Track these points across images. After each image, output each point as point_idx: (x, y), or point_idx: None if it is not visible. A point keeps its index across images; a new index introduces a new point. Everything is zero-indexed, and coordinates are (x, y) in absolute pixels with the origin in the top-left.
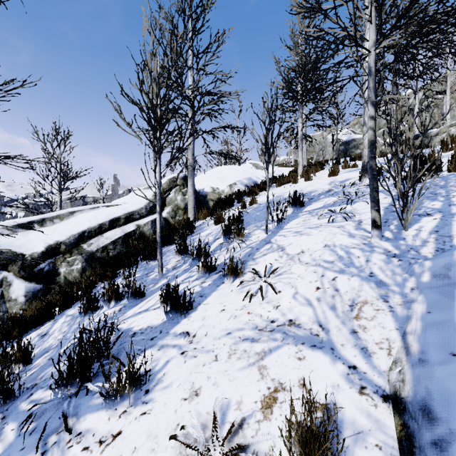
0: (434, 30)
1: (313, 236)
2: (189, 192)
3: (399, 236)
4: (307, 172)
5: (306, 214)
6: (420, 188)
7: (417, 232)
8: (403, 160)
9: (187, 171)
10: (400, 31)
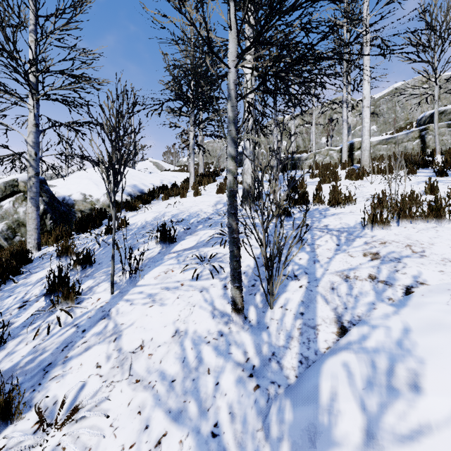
0: (298, 59)
1: (167, 307)
2: (28, 206)
3: (263, 319)
4: (199, 184)
5: (173, 257)
6: (286, 257)
7: (283, 313)
8: (267, 222)
9: (67, 163)
10: (263, 50)
